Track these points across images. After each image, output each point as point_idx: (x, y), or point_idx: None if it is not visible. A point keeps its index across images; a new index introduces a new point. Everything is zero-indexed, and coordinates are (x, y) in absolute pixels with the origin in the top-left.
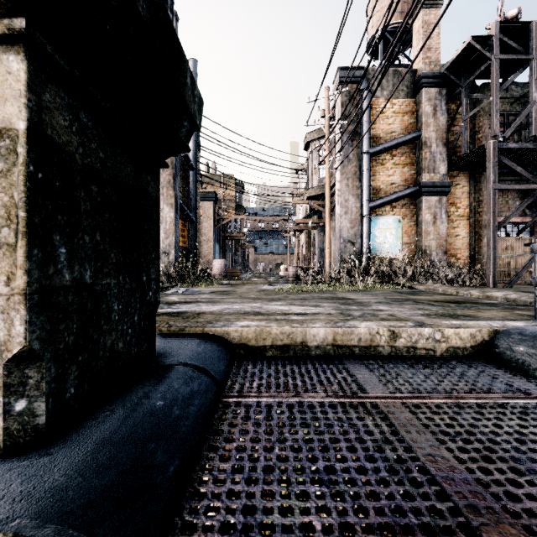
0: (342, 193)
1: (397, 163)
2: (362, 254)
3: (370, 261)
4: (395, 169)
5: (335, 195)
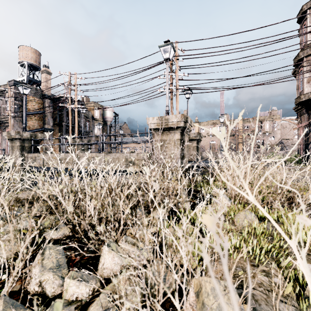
0: (15, 126)
1: (36, 119)
2: None
3: None
4: (36, 121)
5: (6, 123)
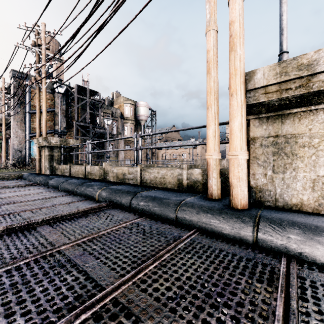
0: (14, 128)
1: None
2: (26, 156)
3: (30, 159)
4: None
5: None
